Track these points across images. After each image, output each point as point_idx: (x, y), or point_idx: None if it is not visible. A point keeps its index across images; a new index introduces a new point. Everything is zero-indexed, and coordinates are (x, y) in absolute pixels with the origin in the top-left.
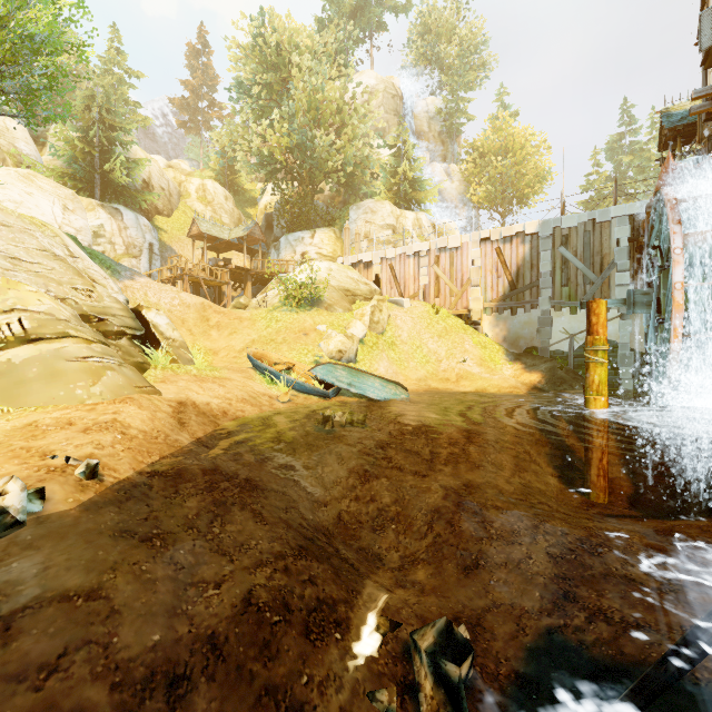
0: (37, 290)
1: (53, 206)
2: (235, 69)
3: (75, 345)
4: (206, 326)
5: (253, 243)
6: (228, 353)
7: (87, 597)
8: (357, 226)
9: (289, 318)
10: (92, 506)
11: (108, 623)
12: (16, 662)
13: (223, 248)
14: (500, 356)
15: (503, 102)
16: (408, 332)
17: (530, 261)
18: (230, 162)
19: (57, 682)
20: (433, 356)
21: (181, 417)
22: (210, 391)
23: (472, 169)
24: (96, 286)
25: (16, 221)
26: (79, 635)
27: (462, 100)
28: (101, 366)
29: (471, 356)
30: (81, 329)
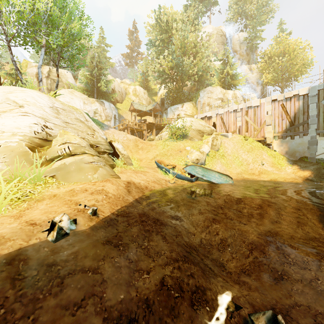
0: (74, 135)
1: (80, 102)
2: (148, 35)
3: (87, 157)
4: (137, 148)
5: (155, 111)
6: (146, 160)
7: (93, 272)
8: (204, 100)
9: (173, 144)
10: (94, 228)
11: (101, 286)
12: (65, 299)
13: (143, 115)
14: (283, 162)
15: (282, 28)
16: (231, 149)
17: (302, 110)
18: (146, 77)
19: (81, 313)
20: (244, 162)
21: (129, 189)
22: (140, 177)
23: (264, 66)
24: (95, 132)
25: (67, 108)
26: (90, 290)
27: (258, 31)
28: (97, 166)
29: (266, 162)
30: (90, 150)
